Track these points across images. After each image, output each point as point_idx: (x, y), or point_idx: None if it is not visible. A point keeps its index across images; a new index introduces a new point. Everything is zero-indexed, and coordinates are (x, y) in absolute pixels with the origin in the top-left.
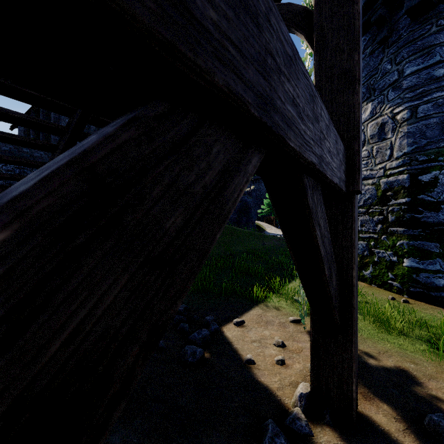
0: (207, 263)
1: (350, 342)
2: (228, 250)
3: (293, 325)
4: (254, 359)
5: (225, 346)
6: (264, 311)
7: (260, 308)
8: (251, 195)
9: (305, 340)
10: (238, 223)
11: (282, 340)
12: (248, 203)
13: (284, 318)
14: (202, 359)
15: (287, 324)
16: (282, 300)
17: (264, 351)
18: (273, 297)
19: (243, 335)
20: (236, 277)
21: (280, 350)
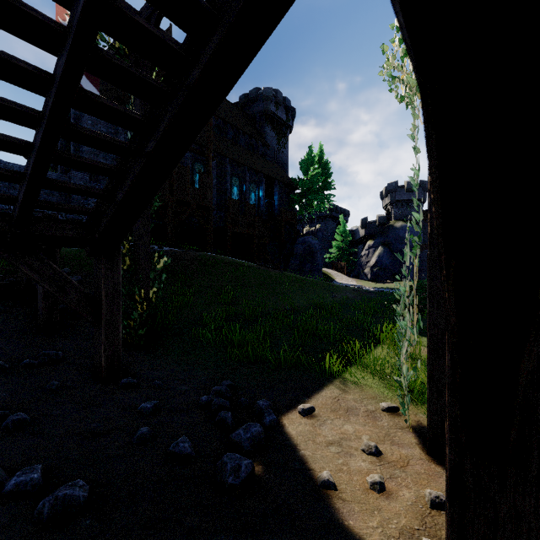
0: (260, 320)
1: (535, 483)
2: (288, 303)
3: (388, 416)
4: (334, 477)
5: (287, 452)
6: (342, 391)
7: (336, 387)
8: (316, 236)
9: (410, 444)
10: (300, 270)
11: (374, 443)
12: (312, 246)
13: (372, 404)
14: (250, 476)
15: (378, 414)
16: (365, 374)
17: (348, 462)
18: (353, 370)
19: (313, 432)
20: (299, 340)
21: (374, 461)
